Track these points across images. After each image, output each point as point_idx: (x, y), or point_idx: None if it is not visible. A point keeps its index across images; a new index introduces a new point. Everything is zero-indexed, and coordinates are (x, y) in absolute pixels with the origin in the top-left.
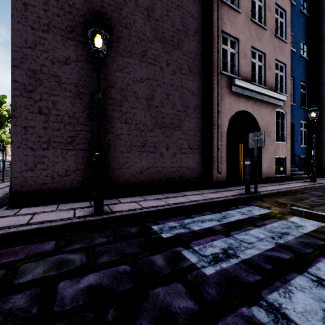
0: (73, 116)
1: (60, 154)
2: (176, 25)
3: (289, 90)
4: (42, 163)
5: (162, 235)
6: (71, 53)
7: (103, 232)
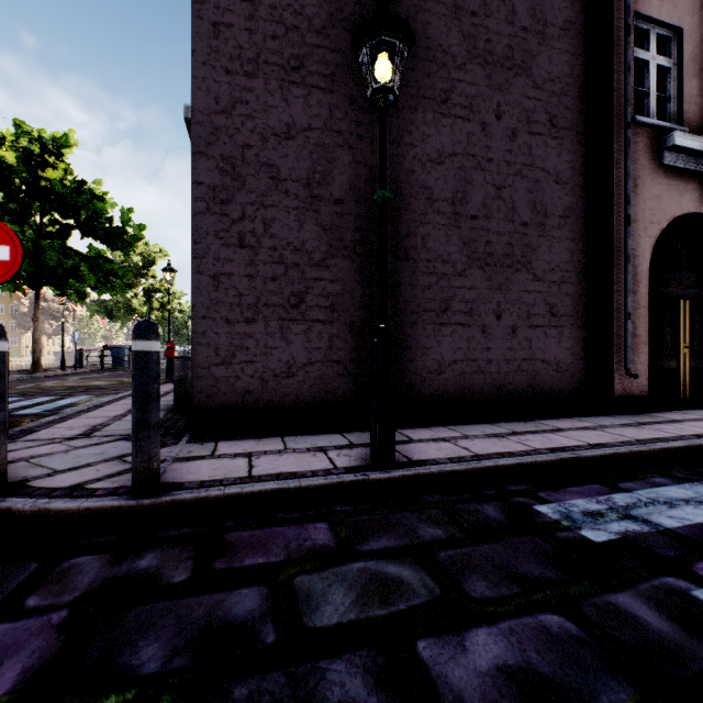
0: (302, 249)
1: (277, 331)
2: (519, 18)
3: None
4: (244, 349)
5: (585, 534)
6: (298, 113)
7: (421, 511)
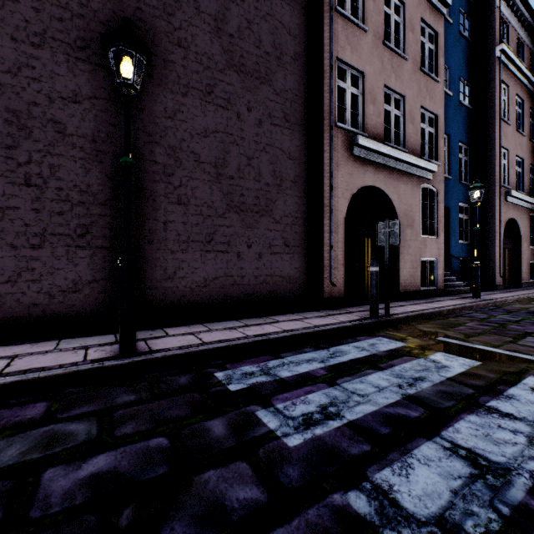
0: (88, 191)
1: (64, 255)
2: (264, 45)
3: (441, 155)
4: (31, 270)
5: (230, 387)
6: (84, 84)
7: (133, 385)
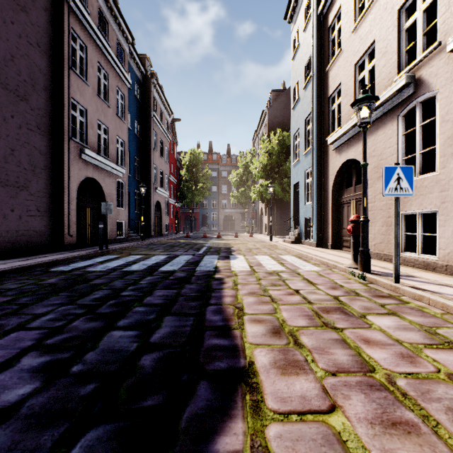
0: None
1: None
2: (23, 75)
3: (127, 164)
4: None
5: (65, 270)
6: None
7: (14, 277)
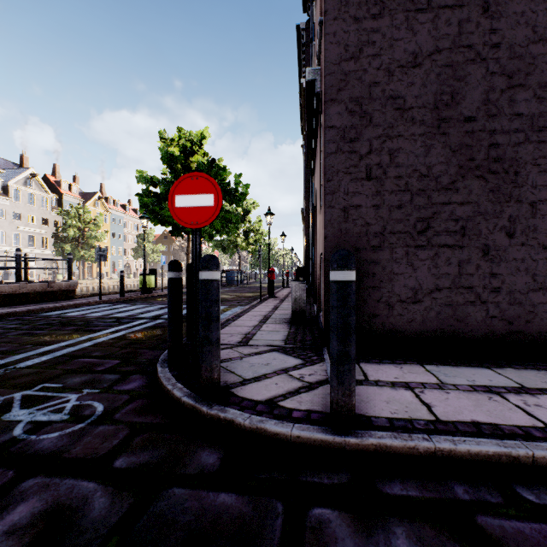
0: (428, 174)
1: (403, 257)
2: None
3: None
4: (371, 275)
5: None
6: (424, 39)
7: None
